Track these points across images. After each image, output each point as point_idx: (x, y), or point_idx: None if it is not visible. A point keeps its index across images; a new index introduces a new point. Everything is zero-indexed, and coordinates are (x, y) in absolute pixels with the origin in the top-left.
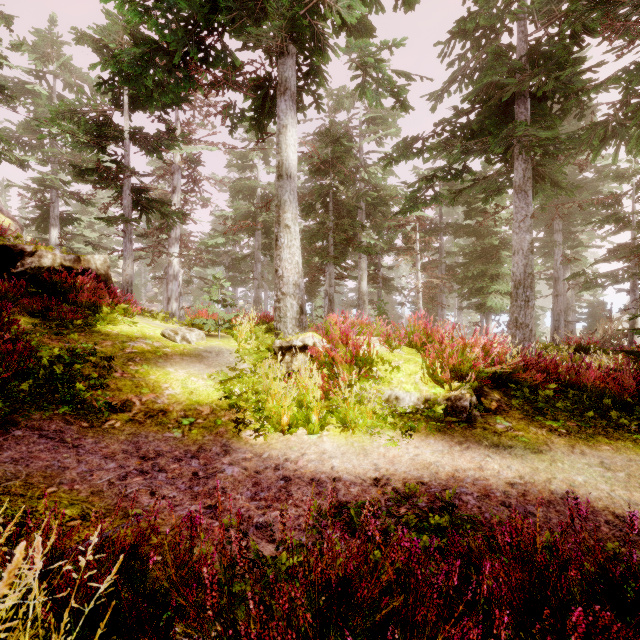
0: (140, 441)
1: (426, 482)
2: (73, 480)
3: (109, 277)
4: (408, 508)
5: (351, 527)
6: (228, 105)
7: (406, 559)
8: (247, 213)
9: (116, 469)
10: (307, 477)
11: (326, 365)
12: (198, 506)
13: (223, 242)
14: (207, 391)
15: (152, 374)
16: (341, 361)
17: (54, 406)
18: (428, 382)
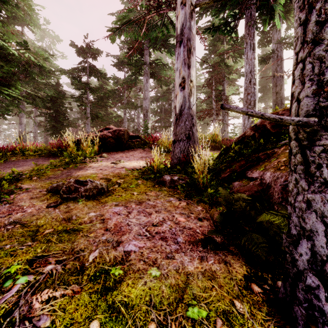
0: None
1: None
2: None
3: None
4: None
5: None
6: None
7: None
8: None
9: None
10: None
11: None
12: None
13: None
14: None
15: None
16: None
17: None
18: None
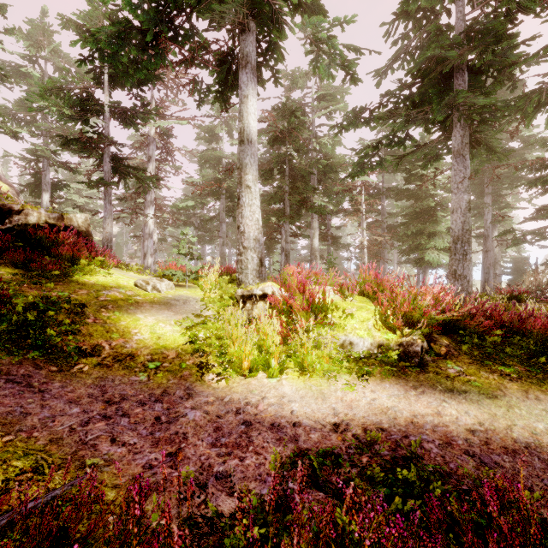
0: (106, 385)
1: (385, 428)
2: (33, 427)
3: (89, 234)
4: (370, 457)
5: (313, 478)
6: (196, 81)
7: (388, 542)
8: (213, 180)
9: (79, 414)
10: (267, 422)
11: (284, 312)
12: (158, 454)
13: (192, 205)
14: (174, 336)
15: (123, 320)
16: (298, 308)
17: (25, 351)
18: (380, 328)
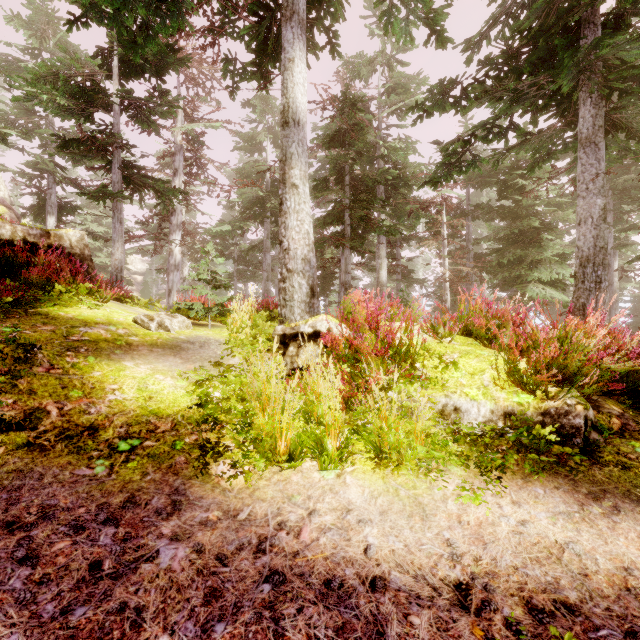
0: (24, 486)
1: (574, 604)
2: None
3: (86, 257)
4: None
5: None
6: (228, 59)
7: None
8: (255, 199)
9: None
10: (317, 575)
11: (346, 359)
12: None
13: (229, 230)
14: (174, 396)
15: (97, 370)
16: (369, 353)
17: None
18: (504, 385)
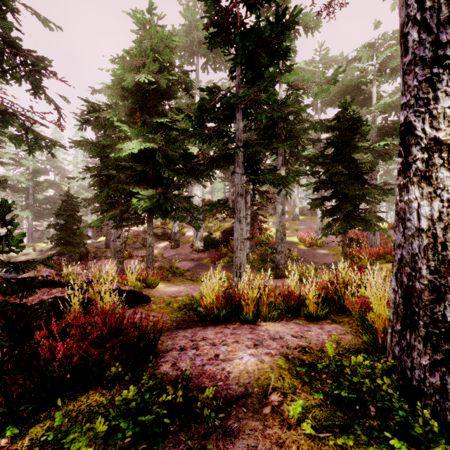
0: None
1: None
2: None
3: None
4: None
5: None
6: None
7: None
8: None
9: None
10: None
11: None
12: None
13: None
14: None
15: None
16: None
17: None
18: None
